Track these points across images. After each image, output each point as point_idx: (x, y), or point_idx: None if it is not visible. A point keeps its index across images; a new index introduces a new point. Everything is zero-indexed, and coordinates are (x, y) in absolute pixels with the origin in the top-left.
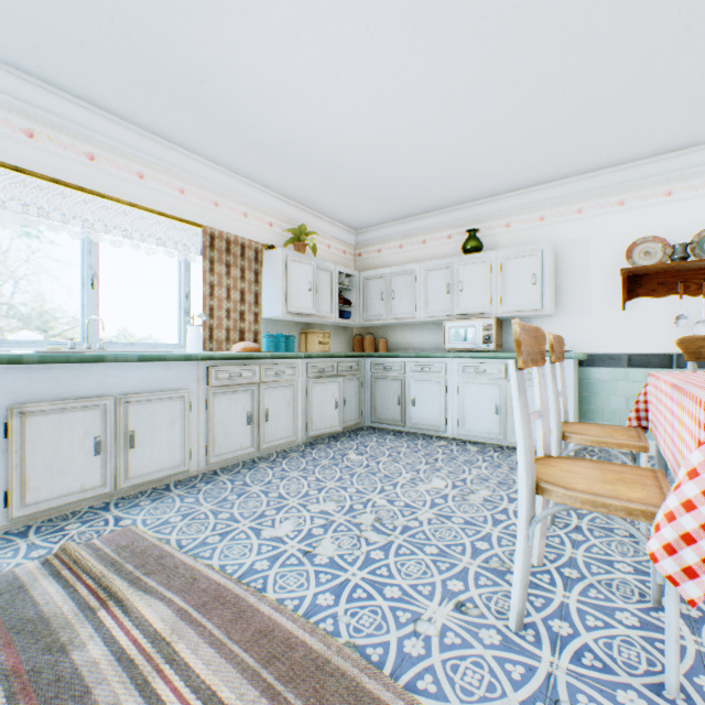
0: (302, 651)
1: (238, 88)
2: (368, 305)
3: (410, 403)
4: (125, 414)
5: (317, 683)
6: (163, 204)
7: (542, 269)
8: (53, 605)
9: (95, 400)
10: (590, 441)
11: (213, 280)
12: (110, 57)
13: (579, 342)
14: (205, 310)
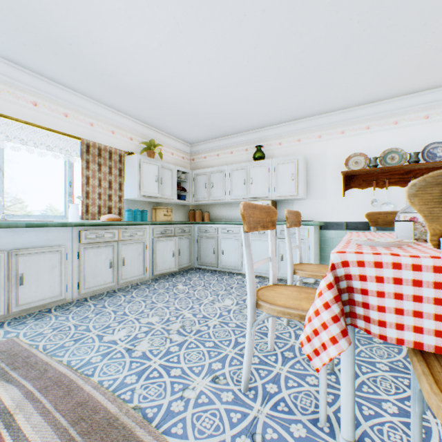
0: (102, 414)
1: (96, 50)
2: (197, 191)
3: (221, 253)
4: (15, 263)
5: (105, 434)
6: (52, 123)
7: (298, 171)
8: None
9: None
10: (308, 274)
11: (88, 174)
12: (3, 24)
13: (320, 215)
14: (83, 193)
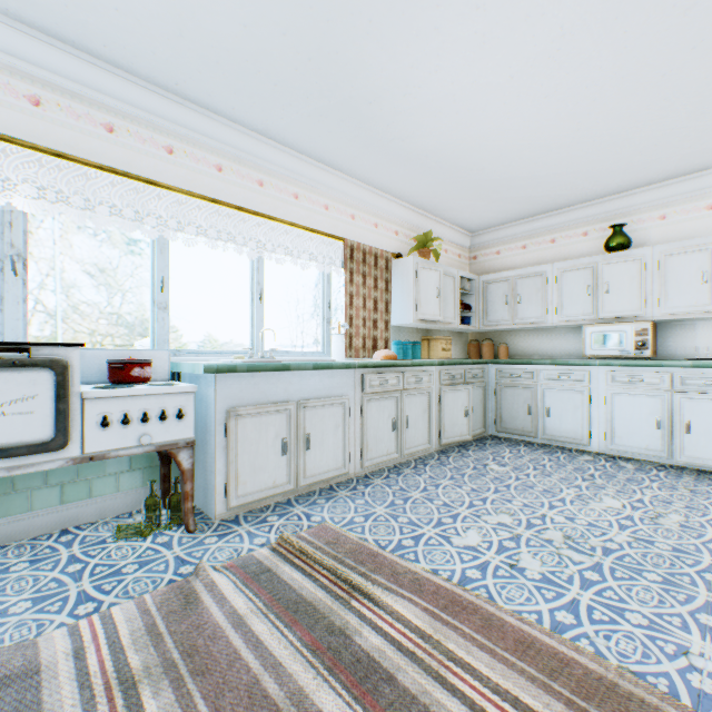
0: (579, 669)
1: (403, 105)
2: (488, 310)
3: (543, 413)
4: (302, 418)
5: (619, 705)
6: (312, 221)
7: None
8: (307, 590)
9: (282, 405)
10: None
11: (351, 290)
12: (295, 92)
13: None
14: (346, 319)
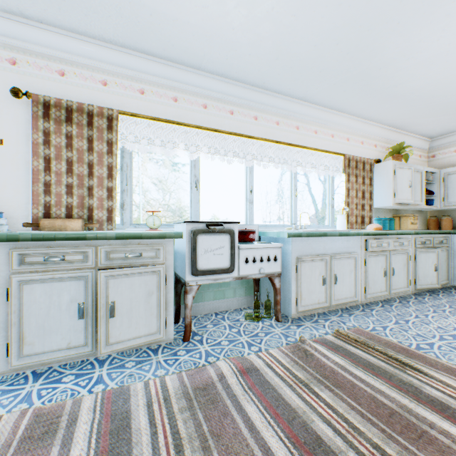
0: None
1: (403, 65)
2: (448, 194)
3: None
4: (332, 265)
5: None
6: (324, 145)
7: None
8: (372, 360)
9: (322, 256)
10: None
11: (348, 186)
12: (331, 73)
13: None
14: (345, 204)
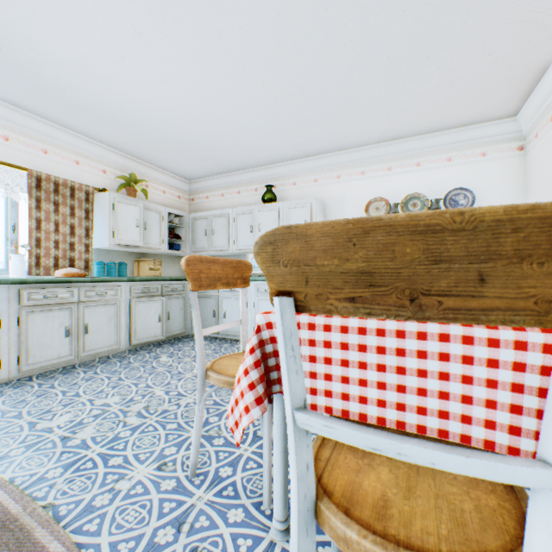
0: None
1: (38, 58)
2: (196, 240)
3: (222, 316)
4: None
5: None
6: None
7: (312, 217)
8: None
9: None
10: None
11: (40, 216)
12: None
13: None
14: (31, 241)
